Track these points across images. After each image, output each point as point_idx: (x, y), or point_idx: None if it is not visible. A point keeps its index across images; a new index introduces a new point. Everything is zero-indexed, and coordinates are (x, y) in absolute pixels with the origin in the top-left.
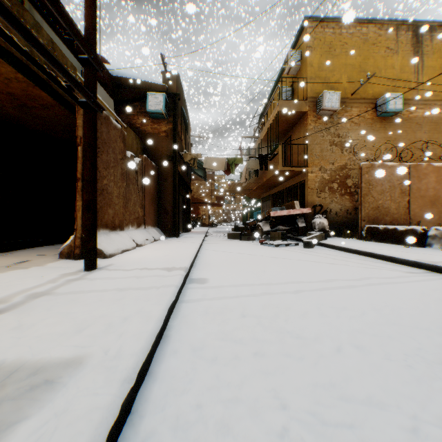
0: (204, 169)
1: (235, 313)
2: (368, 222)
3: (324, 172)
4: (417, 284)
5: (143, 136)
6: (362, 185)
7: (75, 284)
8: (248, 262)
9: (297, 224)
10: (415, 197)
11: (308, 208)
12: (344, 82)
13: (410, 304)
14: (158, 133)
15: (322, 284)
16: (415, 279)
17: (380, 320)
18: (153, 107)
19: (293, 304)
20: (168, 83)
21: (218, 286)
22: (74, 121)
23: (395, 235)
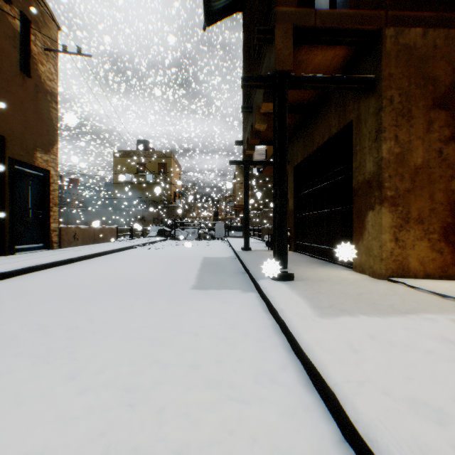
0: None
1: None
2: None
3: None
4: None
5: None
6: None
7: None
8: None
9: None
10: None
11: None
12: None
13: None
14: None
15: None
16: None
17: None
18: None
19: None
20: None
21: None
22: None
23: None
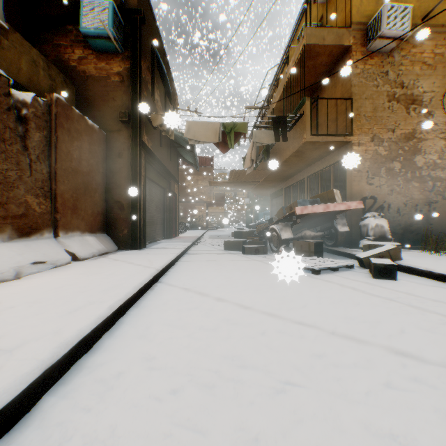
0: (193, 151)
1: None
2: None
3: (379, 144)
4: None
5: (82, 82)
6: None
7: None
8: (279, 408)
9: (334, 228)
10: None
11: (358, 200)
12: None
13: None
14: (107, 77)
15: None
16: None
17: None
18: (92, 24)
19: None
20: None
21: None
22: None
23: None
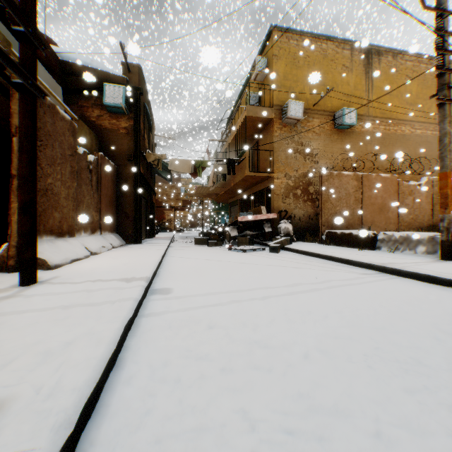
0: (170, 171)
1: (202, 326)
2: (328, 227)
3: (289, 178)
4: (371, 284)
5: (99, 131)
6: (322, 192)
7: (6, 303)
8: (216, 268)
9: (264, 229)
10: (367, 204)
11: (274, 213)
12: (307, 93)
13: (366, 304)
14: (117, 129)
15: (289, 289)
16: (369, 280)
17: (342, 322)
18: (111, 100)
19: (261, 311)
20: (129, 75)
21: (183, 297)
22: (9, 106)
23: (351, 239)
